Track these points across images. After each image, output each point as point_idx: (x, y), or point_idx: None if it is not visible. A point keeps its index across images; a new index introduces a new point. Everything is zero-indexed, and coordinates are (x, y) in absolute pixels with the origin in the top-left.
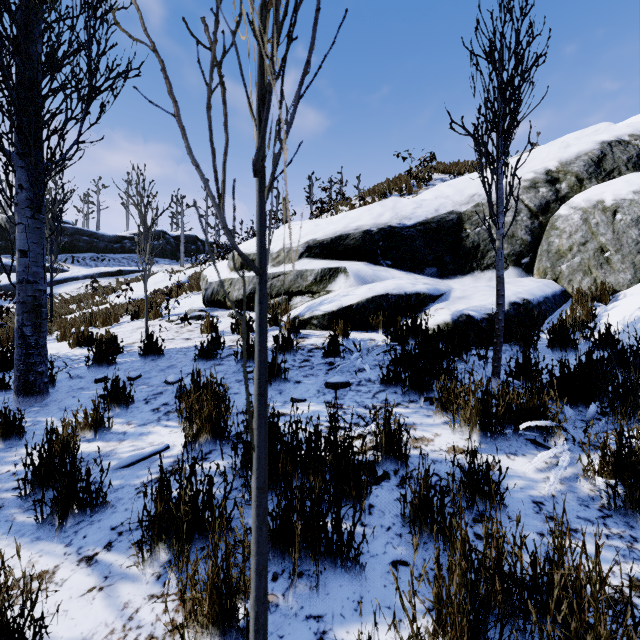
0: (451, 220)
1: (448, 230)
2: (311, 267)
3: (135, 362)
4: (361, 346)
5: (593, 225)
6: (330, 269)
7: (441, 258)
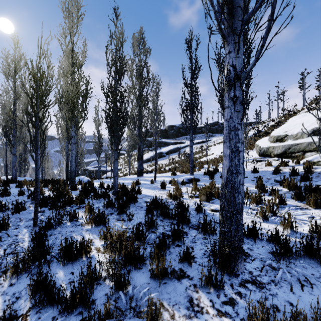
0: None
1: None
2: (316, 140)
3: (250, 174)
4: None
5: None
6: None
7: None
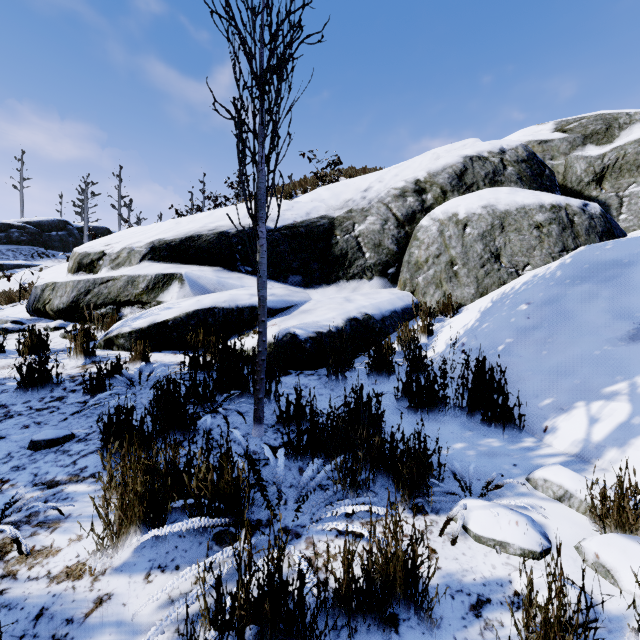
0: (322, 225)
1: (318, 236)
2: (145, 272)
3: None
4: (153, 374)
5: (447, 237)
6: (165, 275)
7: (308, 265)
